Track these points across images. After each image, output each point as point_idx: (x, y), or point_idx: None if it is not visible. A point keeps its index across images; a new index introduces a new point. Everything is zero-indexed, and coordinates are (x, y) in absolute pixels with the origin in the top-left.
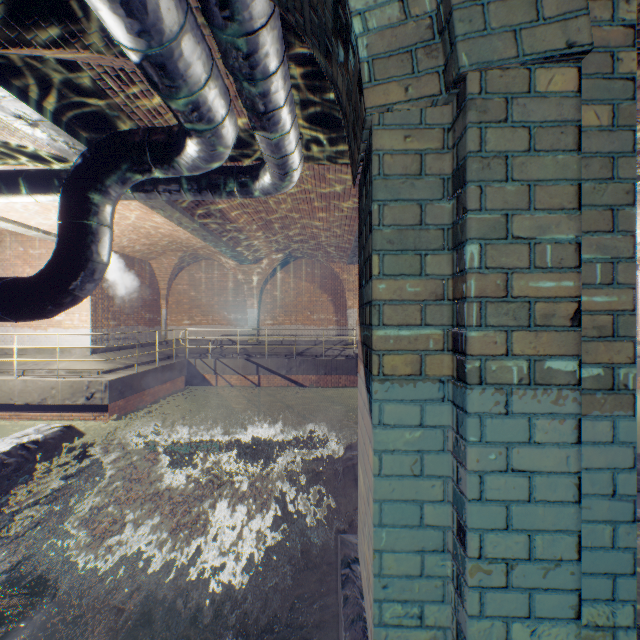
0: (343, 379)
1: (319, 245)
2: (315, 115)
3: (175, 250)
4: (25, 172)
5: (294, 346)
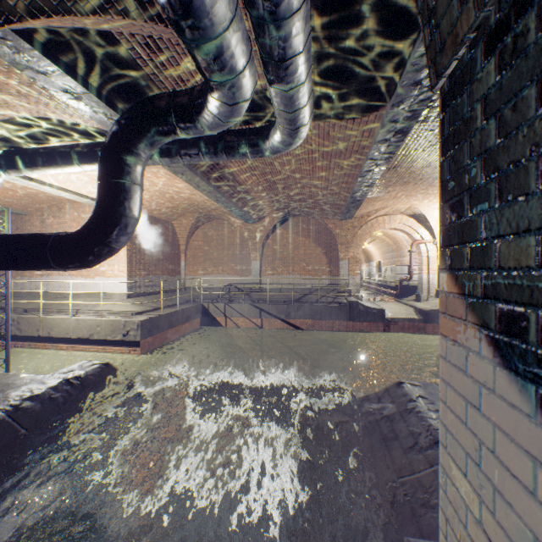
0: (336, 324)
1: (315, 203)
2: (327, 67)
3: (192, 212)
4: (75, 146)
5: (292, 293)
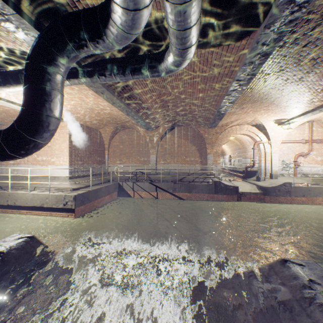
0: (206, 196)
1: (192, 116)
2: None
3: (112, 123)
4: (22, 70)
5: (177, 176)
